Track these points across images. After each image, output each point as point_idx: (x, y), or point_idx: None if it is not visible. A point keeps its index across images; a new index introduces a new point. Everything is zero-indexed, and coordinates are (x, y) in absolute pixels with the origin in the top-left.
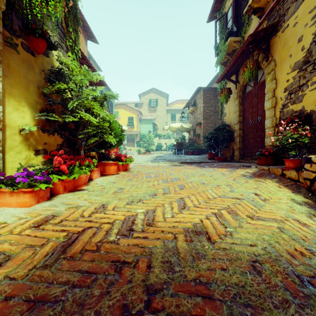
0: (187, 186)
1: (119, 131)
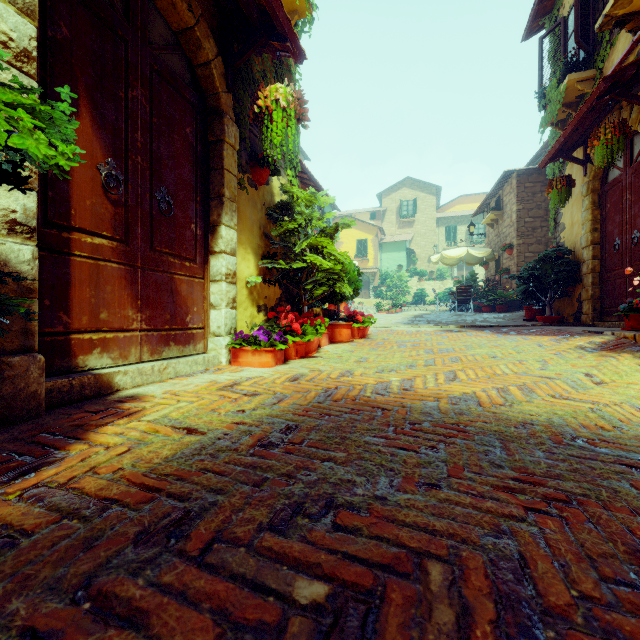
0: (465, 360)
1: (355, 275)
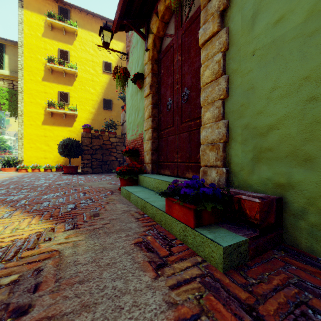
0: None
1: (9, 146)
